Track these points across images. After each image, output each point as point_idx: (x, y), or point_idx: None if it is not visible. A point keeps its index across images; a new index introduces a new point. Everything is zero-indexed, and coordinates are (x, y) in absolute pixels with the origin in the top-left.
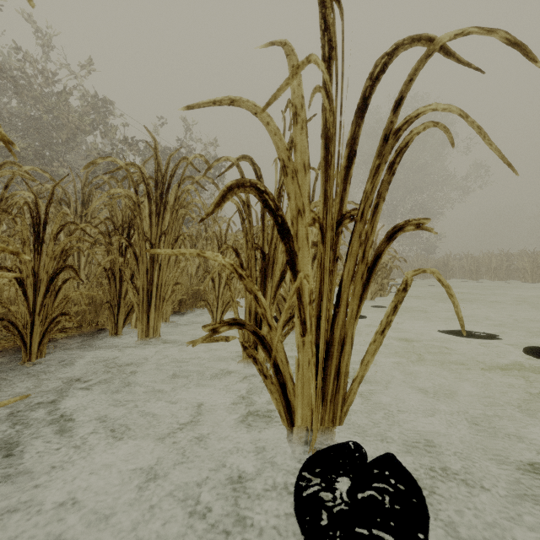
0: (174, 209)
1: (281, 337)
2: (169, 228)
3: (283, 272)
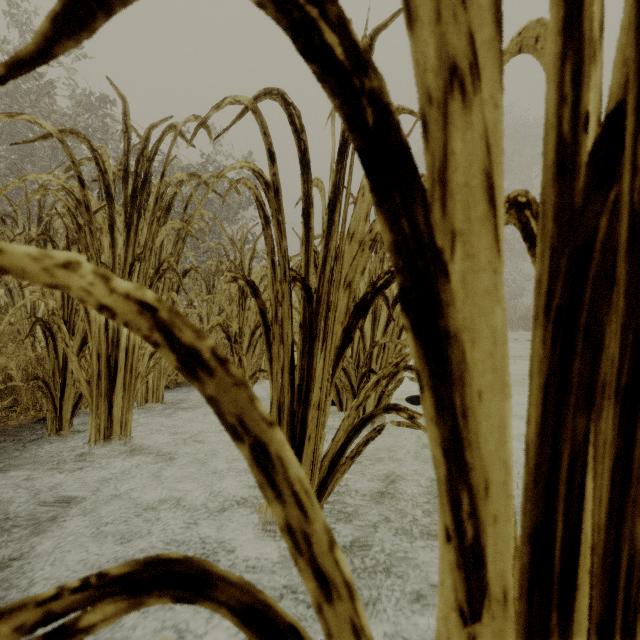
0: (154, 217)
1: (344, 461)
2: (145, 249)
3: (349, 329)
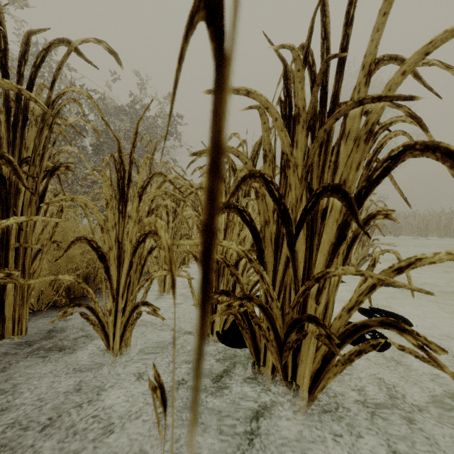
0: None
1: None
2: None
3: None
